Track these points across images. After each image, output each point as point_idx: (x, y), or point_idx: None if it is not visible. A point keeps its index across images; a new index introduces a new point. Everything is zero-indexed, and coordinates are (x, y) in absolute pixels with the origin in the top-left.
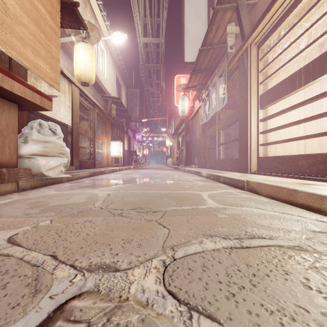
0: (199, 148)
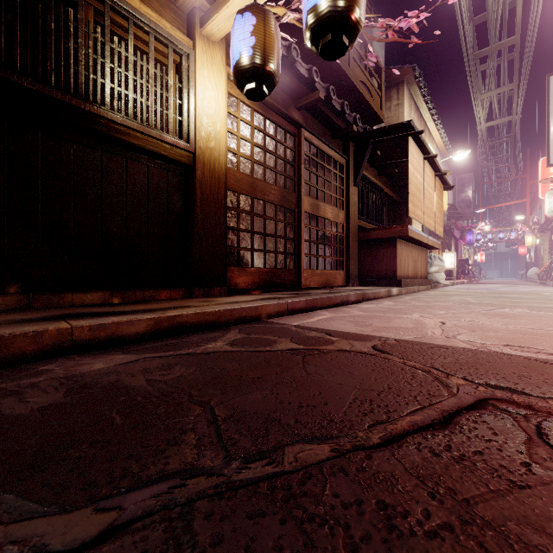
0: None
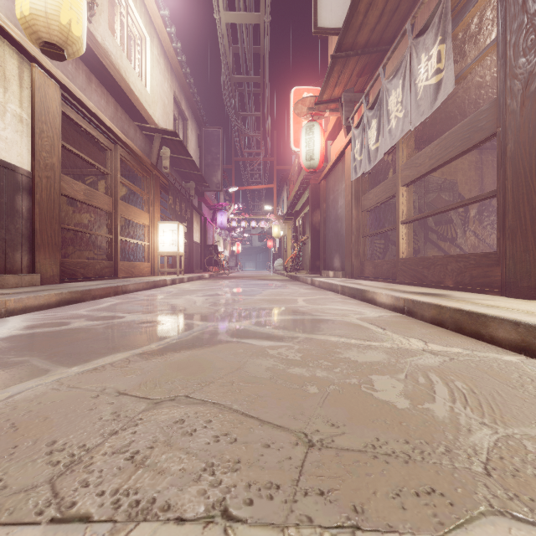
0: (346, 234)
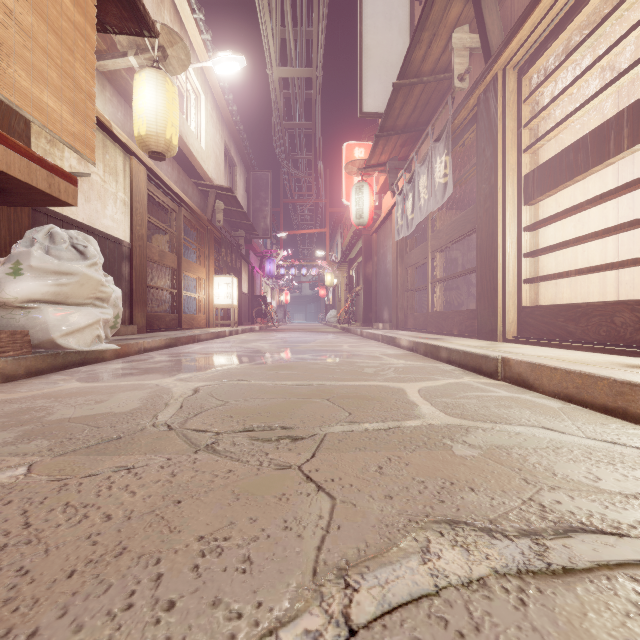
0: (392, 289)
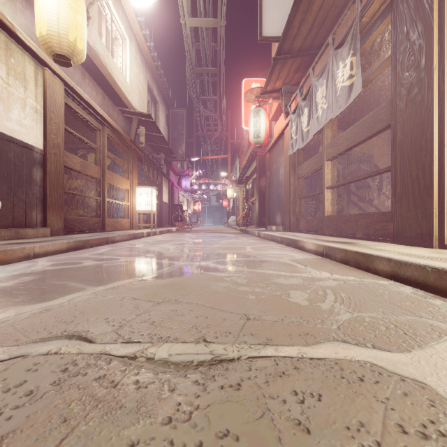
0: (285, 197)
